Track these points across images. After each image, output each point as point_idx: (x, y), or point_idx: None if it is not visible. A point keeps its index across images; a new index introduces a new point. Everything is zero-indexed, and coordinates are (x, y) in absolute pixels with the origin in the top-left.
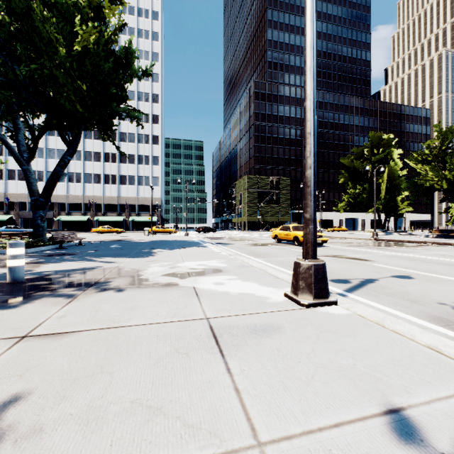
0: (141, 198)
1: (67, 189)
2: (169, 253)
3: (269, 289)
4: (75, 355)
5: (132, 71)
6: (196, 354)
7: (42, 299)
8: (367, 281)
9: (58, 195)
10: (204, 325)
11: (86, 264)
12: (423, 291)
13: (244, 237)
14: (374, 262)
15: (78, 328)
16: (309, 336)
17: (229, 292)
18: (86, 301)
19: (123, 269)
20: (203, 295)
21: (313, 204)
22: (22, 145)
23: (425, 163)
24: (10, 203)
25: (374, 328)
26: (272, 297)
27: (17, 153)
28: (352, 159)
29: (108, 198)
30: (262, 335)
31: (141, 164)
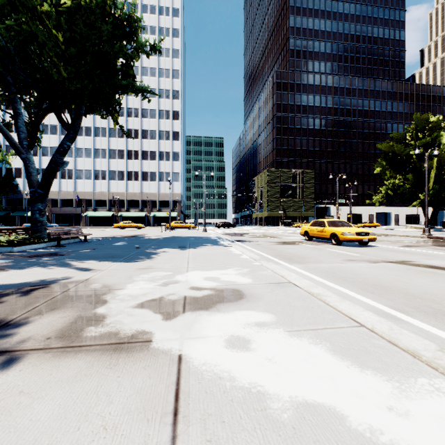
0: (162, 194)
1: (94, 186)
2: (174, 255)
3: (370, 380)
4: None
5: (138, 42)
6: None
7: None
8: None
9: (85, 192)
10: None
11: (51, 274)
12: None
13: (266, 233)
14: None
15: None
16: None
17: (266, 396)
18: None
19: (91, 285)
20: (191, 412)
21: None
22: (22, 131)
23: None
24: None
25: None
26: None
27: (14, 140)
28: (391, 145)
29: (131, 194)
30: None
31: (162, 160)
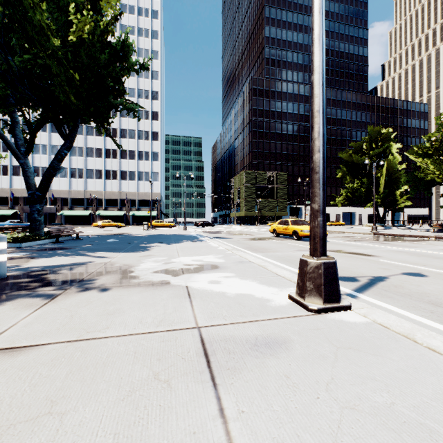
0: (141, 193)
1: (70, 185)
2: (165, 248)
3: (270, 289)
4: (24, 383)
5: (129, 64)
6: (180, 382)
7: (15, 300)
8: (376, 280)
9: (61, 190)
10: (194, 337)
11: (77, 260)
12: (442, 291)
13: (242, 231)
14: (380, 258)
15: (42, 339)
16: (324, 355)
17: (225, 293)
18: (63, 303)
19: (114, 264)
20: (196, 296)
21: (323, 193)
22: (19, 138)
23: (425, 156)
24: (15, 198)
25: (404, 343)
26: (275, 299)
27: (14, 147)
28: (351, 153)
29: (109, 193)
30: (265, 353)
31: (141, 159)
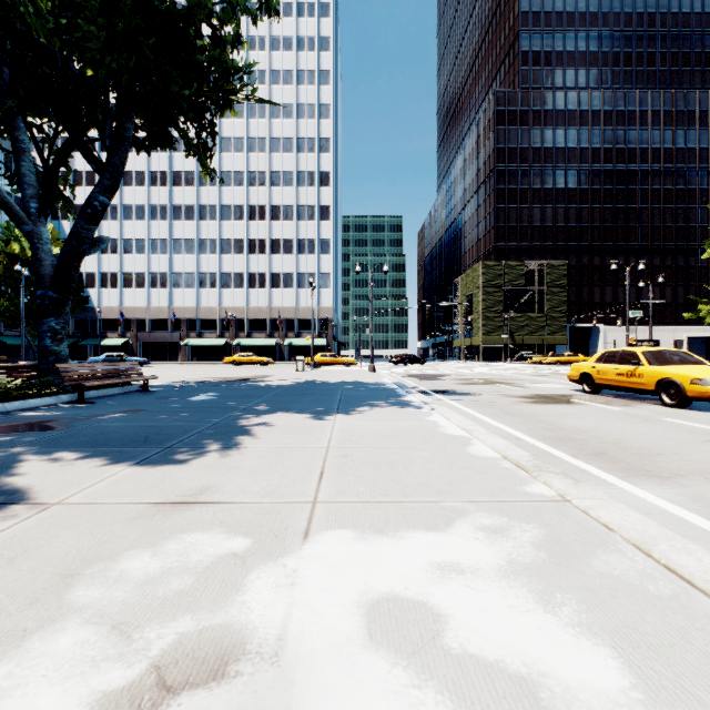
0: (302, 308)
1: (198, 298)
2: (294, 437)
3: None
4: None
5: None
6: None
7: None
8: None
9: (186, 307)
10: None
11: None
12: None
13: (486, 375)
14: None
15: None
16: None
17: None
18: None
19: None
20: None
21: None
22: (28, 183)
23: None
24: (126, 320)
25: None
26: None
27: (6, 196)
28: None
29: (254, 309)
30: None
31: (302, 253)
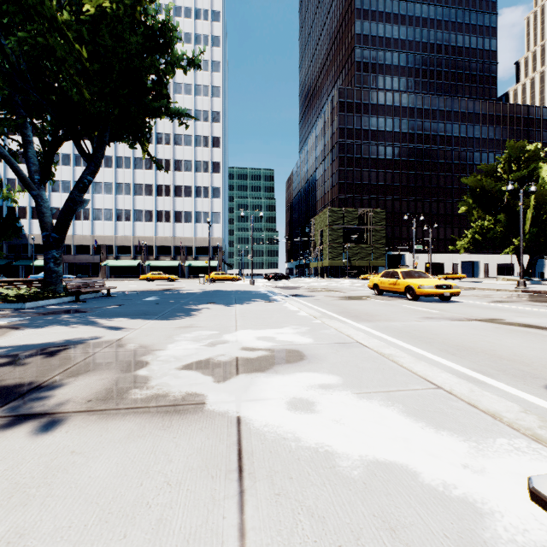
0: (199, 238)
1: (115, 229)
2: (218, 312)
3: (445, 440)
4: None
5: (173, 55)
6: None
7: None
8: None
9: (105, 236)
10: None
11: (76, 333)
12: None
13: (327, 286)
14: None
15: None
16: None
17: (334, 455)
18: None
19: (125, 345)
20: (257, 469)
21: None
22: (33, 163)
23: None
24: None
25: None
26: (493, 505)
27: (23, 173)
28: (479, 179)
29: (161, 239)
30: None
31: (199, 197)
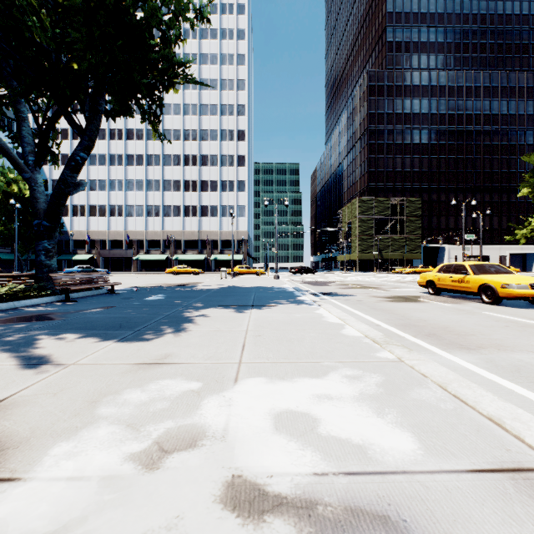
0: (224, 232)
1: (146, 224)
2: (223, 324)
3: None
4: None
5: (179, 3)
6: None
7: None
8: None
9: (137, 231)
10: None
11: None
12: None
13: (360, 281)
14: None
15: None
16: None
17: None
18: None
19: None
20: None
21: None
22: (27, 143)
23: None
24: (92, 241)
25: None
26: None
27: (12, 152)
28: None
29: (188, 233)
30: None
31: (224, 191)
